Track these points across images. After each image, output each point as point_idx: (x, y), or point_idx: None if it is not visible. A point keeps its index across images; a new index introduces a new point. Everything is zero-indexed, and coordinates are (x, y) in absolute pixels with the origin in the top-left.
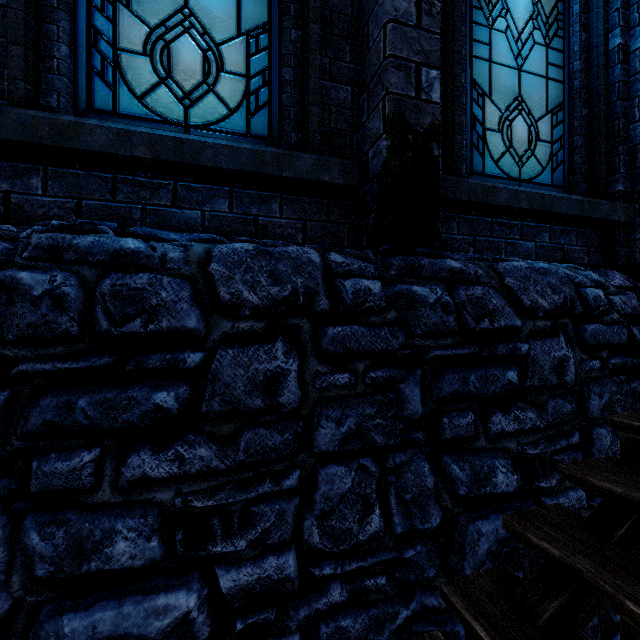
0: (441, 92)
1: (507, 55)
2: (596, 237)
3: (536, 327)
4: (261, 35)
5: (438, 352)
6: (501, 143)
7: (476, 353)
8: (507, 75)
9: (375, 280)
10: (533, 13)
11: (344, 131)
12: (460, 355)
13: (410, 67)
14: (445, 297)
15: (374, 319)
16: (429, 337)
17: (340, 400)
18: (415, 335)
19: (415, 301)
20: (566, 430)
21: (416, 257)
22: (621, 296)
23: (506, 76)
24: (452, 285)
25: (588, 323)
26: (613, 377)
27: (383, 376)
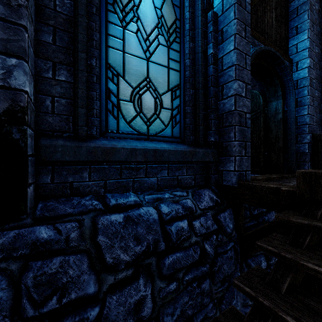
0: (72, 71)
1: (138, 49)
2: (200, 168)
3: (117, 279)
4: None
5: None
6: (133, 109)
7: None
8: (138, 63)
9: None
10: (158, 24)
11: None
12: None
13: None
14: None
15: None
16: None
17: None
18: None
19: None
20: None
21: (1, 231)
22: (202, 219)
23: (137, 63)
24: (29, 262)
25: (172, 251)
26: (188, 288)
27: None
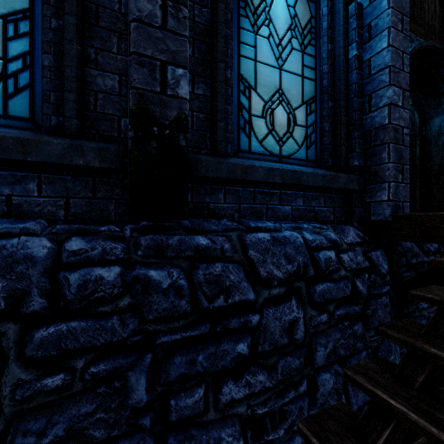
0: (209, 84)
1: (270, 56)
2: (339, 199)
3: (271, 295)
4: (21, 20)
5: (165, 339)
6: (265, 127)
7: (206, 333)
8: (270, 72)
9: (112, 266)
10: (291, 25)
11: (111, 115)
12: (191, 336)
13: (155, 64)
14: (180, 281)
15: (103, 309)
16: (161, 321)
17: (49, 406)
18: (147, 320)
19: (150, 286)
20: (296, 381)
21: (167, 235)
22: (350, 253)
23: (269, 73)
24: (195, 263)
25: (320, 281)
26: (339, 325)
27: (106, 369)
